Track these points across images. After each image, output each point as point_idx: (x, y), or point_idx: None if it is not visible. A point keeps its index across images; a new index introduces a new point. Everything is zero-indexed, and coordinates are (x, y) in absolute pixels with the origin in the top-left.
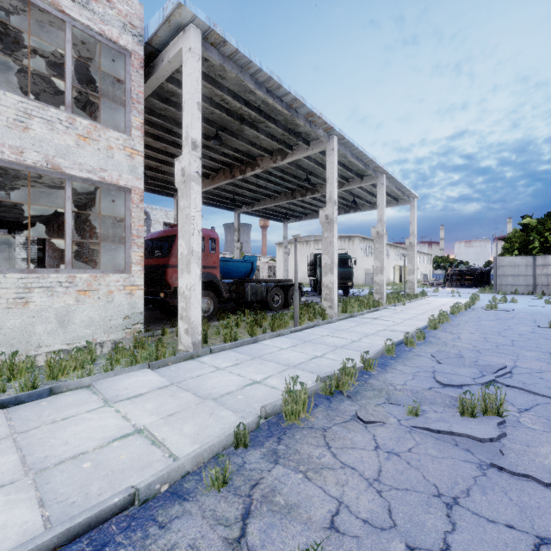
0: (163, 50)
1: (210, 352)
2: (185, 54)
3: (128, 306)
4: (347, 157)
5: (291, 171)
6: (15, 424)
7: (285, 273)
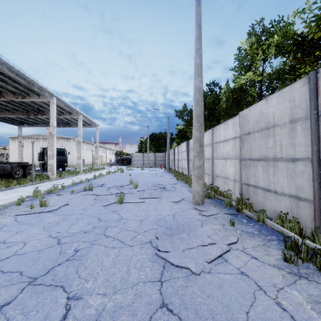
0: None
1: None
2: None
3: None
4: (62, 105)
5: (27, 102)
6: None
7: (20, 158)
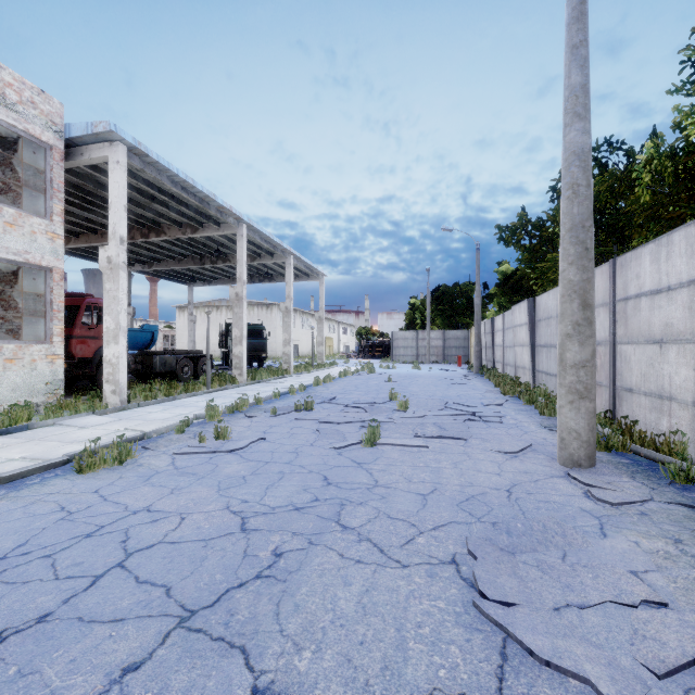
0: (83, 145)
1: (138, 406)
2: (112, 164)
3: (50, 373)
4: (256, 240)
5: (201, 240)
6: (26, 438)
7: (191, 344)
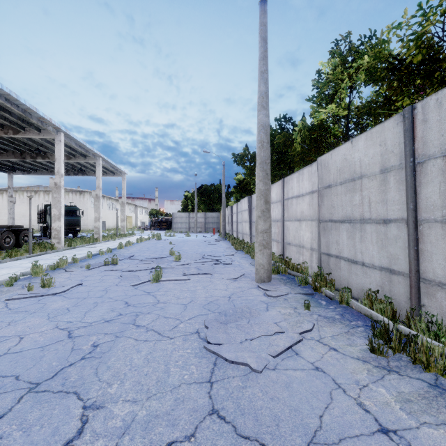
0: None
1: None
2: None
3: None
4: (72, 145)
5: (22, 139)
6: None
7: (10, 220)
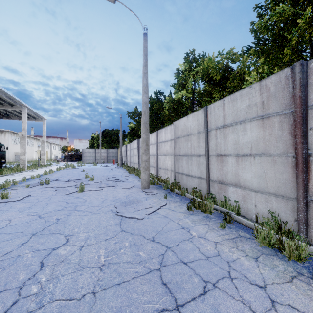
0: None
1: None
2: None
3: None
4: (3, 97)
5: None
6: None
7: None
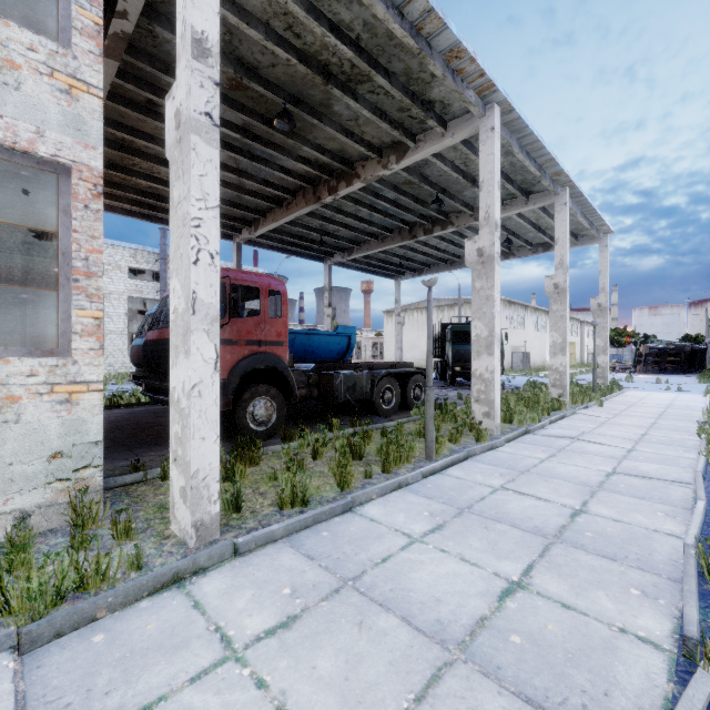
0: None
1: (233, 552)
2: None
3: (62, 428)
4: (512, 150)
5: (410, 190)
6: None
7: (398, 352)
